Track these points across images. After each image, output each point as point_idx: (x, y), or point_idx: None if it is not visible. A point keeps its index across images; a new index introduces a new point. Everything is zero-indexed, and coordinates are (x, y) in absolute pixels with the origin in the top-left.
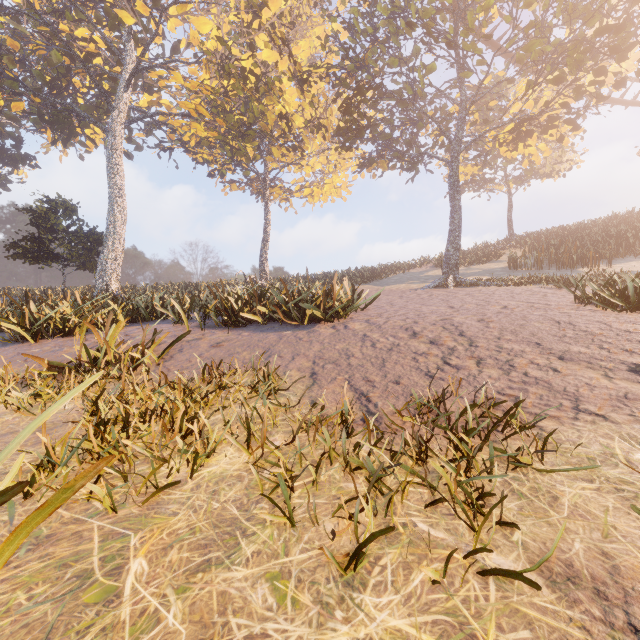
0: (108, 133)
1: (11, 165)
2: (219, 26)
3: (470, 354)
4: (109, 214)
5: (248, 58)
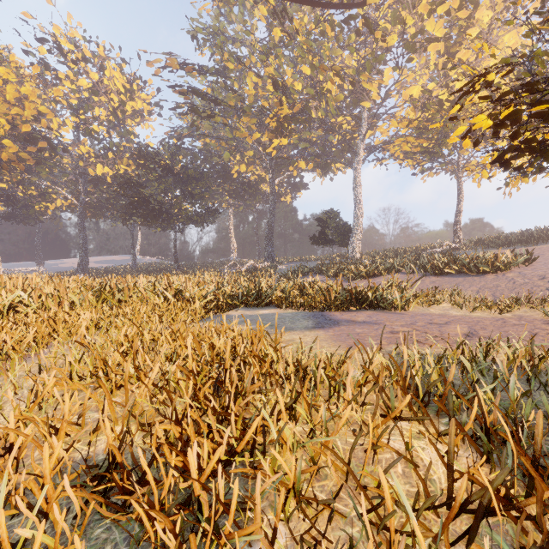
0: (353, 169)
1: (297, 191)
2: (423, 85)
3: None
4: (354, 214)
5: (444, 93)
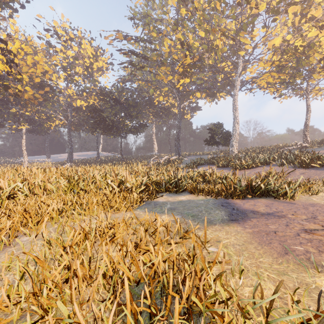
0: (232, 95)
1: (194, 111)
2: (283, 36)
3: None
4: (233, 125)
5: (299, 41)
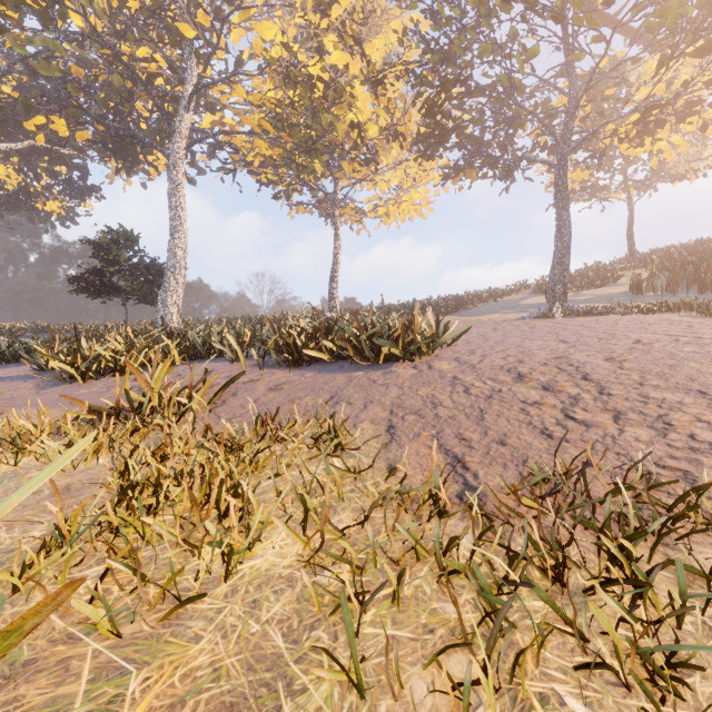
0: (169, 157)
1: (78, 198)
2: (284, 30)
3: (602, 405)
4: (170, 243)
5: (316, 63)
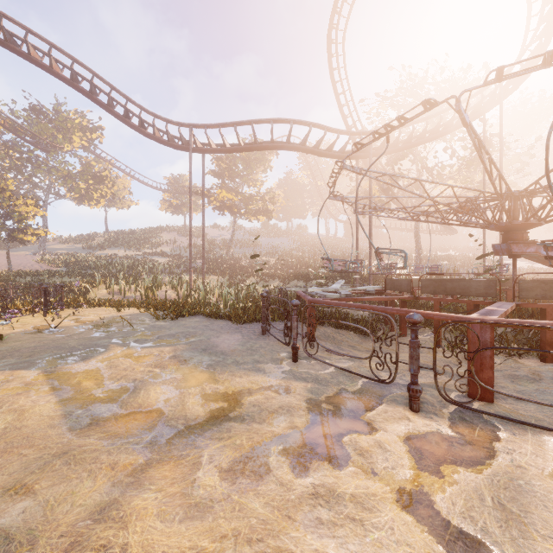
0: None
1: None
2: None
3: None
4: None
5: None
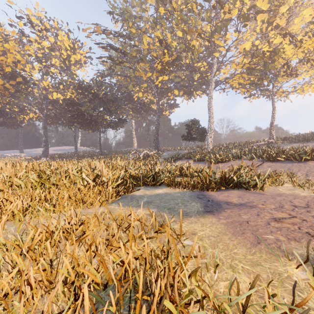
0: (208, 94)
1: (172, 108)
2: (253, 41)
3: None
4: (209, 122)
5: (266, 46)
